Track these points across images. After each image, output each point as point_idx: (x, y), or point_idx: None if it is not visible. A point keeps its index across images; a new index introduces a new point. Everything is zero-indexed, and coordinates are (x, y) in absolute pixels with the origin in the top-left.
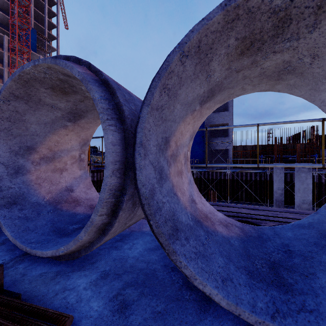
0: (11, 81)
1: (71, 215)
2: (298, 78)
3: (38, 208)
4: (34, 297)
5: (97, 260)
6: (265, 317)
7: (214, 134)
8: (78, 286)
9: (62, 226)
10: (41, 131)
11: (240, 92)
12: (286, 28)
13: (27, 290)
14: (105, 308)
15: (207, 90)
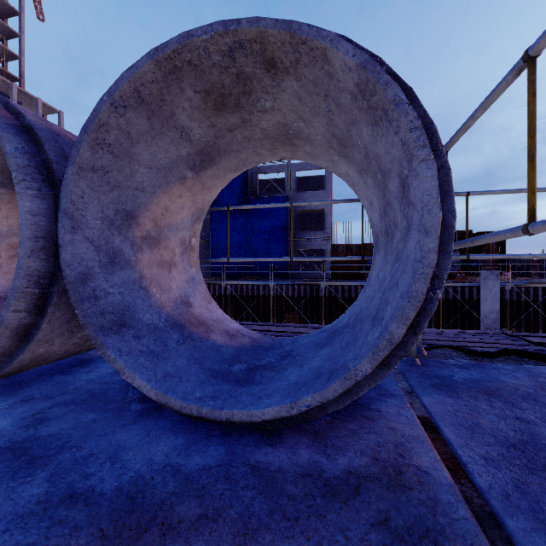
0: None
1: None
2: (310, 145)
3: None
4: None
5: (26, 386)
6: (193, 401)
7: (305, 226)
8: None
9: None
10: None
11: (257, 158)
12: (251, 86)
13: None
14: (11, 425)
15: (194, 152)
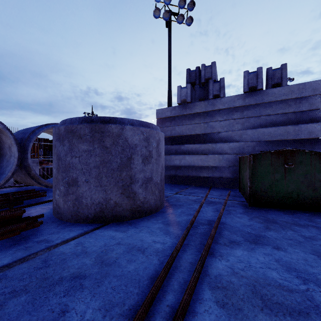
0: None
1: None
2: None
3: None
4: None
5: None
6: None
7: None
8: None
9: None
10: None
11: None
12: None
13: None
14: None
15: None
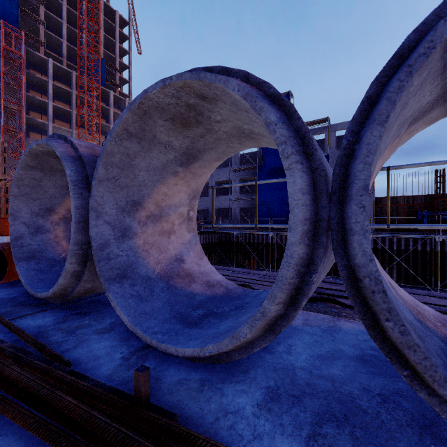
0: (128, 113)
1: (188, 295)
2: None
3: (149, 283)
4: (187, 418)
5: (249, 367)
6: None
7: None
8: (243, 409)
9: (184, 311)
10: (149, 180)
11: None
12: None
13: (172, 404)
14: None
15: (431, 100)
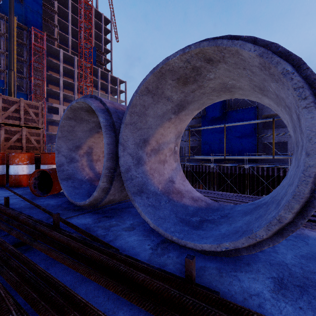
0: (151, 75)
1: (183, 206)
2: None
3: (157, 197)
4: (221, 296)
5: (249, 261)
6: None
7: (268, 126)
8: (261, 293)
9: (185, 218)
10: (154, 124)
11: None
12: None
13: (204, 285)
14: None
15: None
